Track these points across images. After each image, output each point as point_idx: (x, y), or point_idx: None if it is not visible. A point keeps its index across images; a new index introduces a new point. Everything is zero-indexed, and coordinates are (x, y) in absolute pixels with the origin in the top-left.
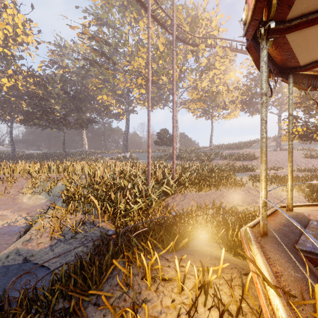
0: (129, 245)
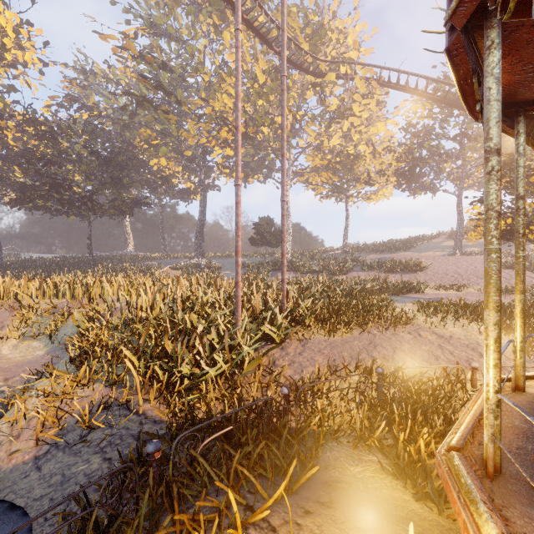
0: (192, 471)
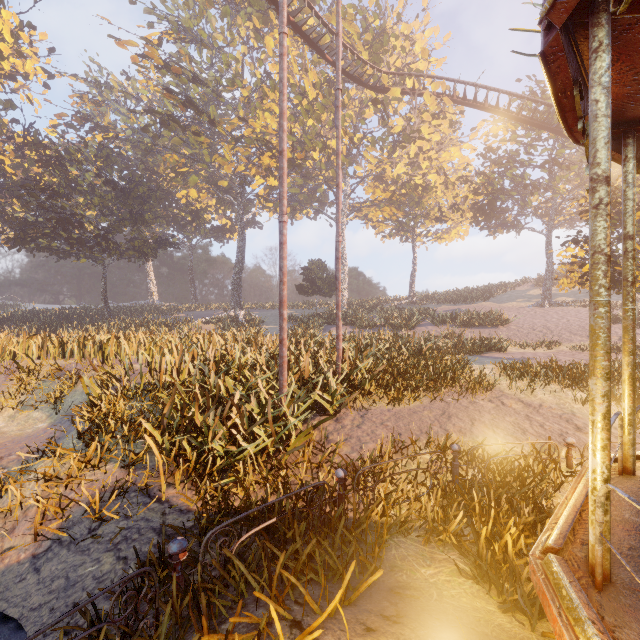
0: (225, 575)
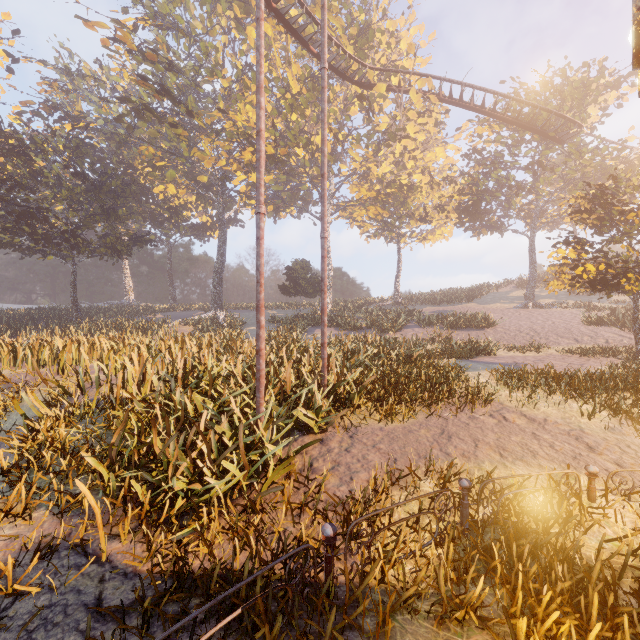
0: None
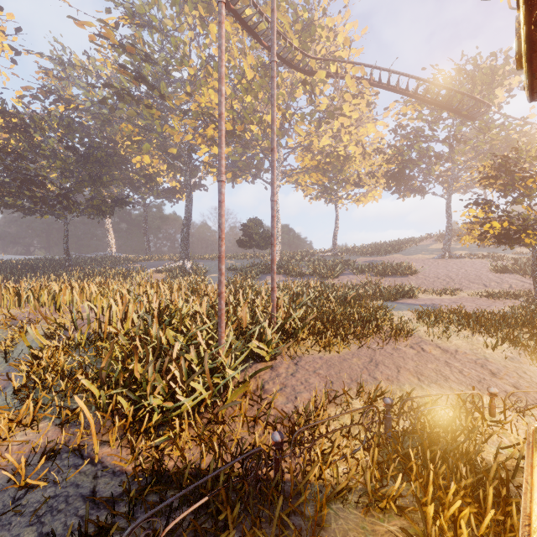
0: None
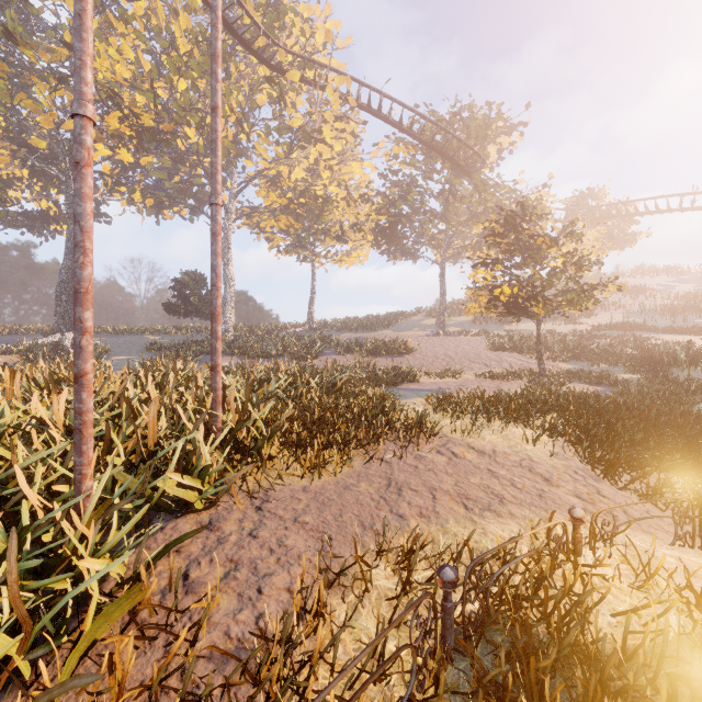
0: None
